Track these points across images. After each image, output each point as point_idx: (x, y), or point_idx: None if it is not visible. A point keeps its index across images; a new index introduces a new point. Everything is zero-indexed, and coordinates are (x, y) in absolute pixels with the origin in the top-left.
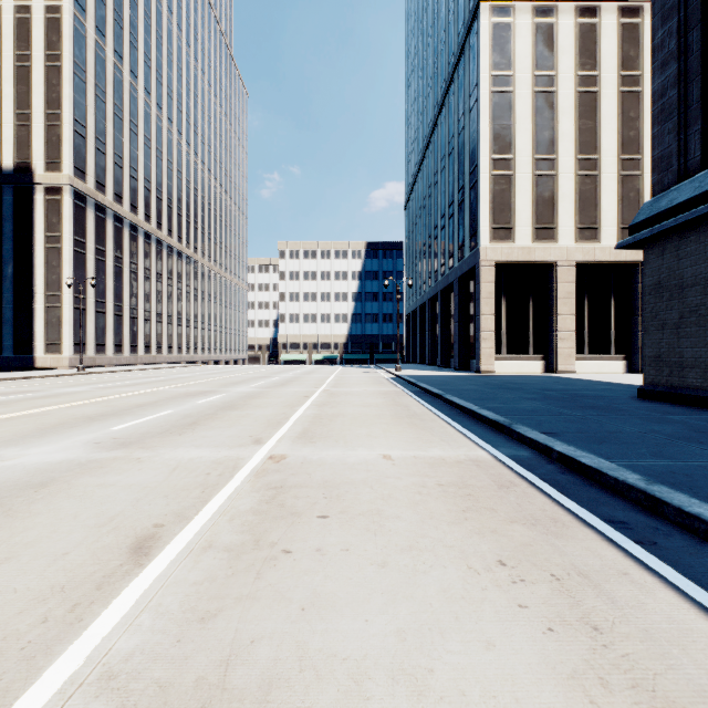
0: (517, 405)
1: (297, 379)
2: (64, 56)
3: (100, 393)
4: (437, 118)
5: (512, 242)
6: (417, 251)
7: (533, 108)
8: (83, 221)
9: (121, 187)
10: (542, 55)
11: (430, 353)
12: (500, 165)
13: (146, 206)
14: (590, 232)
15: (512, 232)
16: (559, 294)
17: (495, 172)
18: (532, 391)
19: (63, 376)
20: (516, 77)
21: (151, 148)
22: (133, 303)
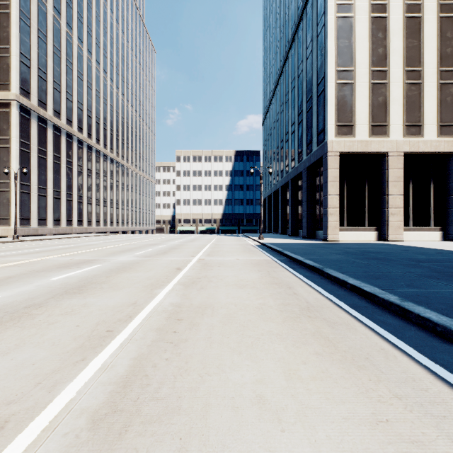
0: (436, 290)
1: (179, 247)
2: (12, 5)
3: None
4: (288, 52)
5: (353, 137)
6: (272, 153)
7: (370, 30)
8: (28, 128)
9: (59, 106)
10: None
11: (282, 225)
12: (343, 75)
13: (79, 121)
14: (415, 129)
15: (353, 129)
16: (390, 178)
17: (339, 80)
18: (406, 262)
19: None
20: (356, 6)
21: (83, 80)
22: (69, 190)
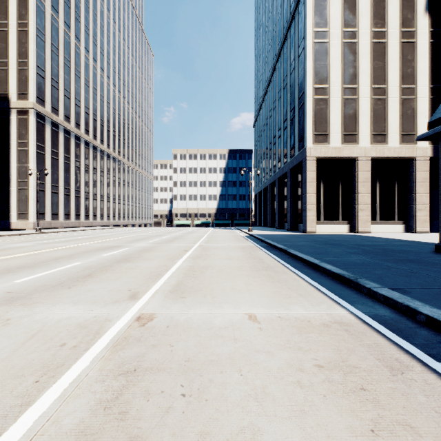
0: (348, 259)
1: (181, 237)
2: (30, 24)
3: (37, 247)
4: (275, 65)
5: (328, 144)
6: (262, 153)
7: (342, 53)
8: (43, 133)
9: (69, 111)
10: (348, 18)
11: (271, 219)
12: (320, 92)
13: (86, 124)
14: (380, 137)
15: (328, 137)
16: (359, 179)
17: (316, 96)
18: (351, 246)
19: (24, 235)
20: (330, 33)
21: (89, 87)
22: (77, 187)
